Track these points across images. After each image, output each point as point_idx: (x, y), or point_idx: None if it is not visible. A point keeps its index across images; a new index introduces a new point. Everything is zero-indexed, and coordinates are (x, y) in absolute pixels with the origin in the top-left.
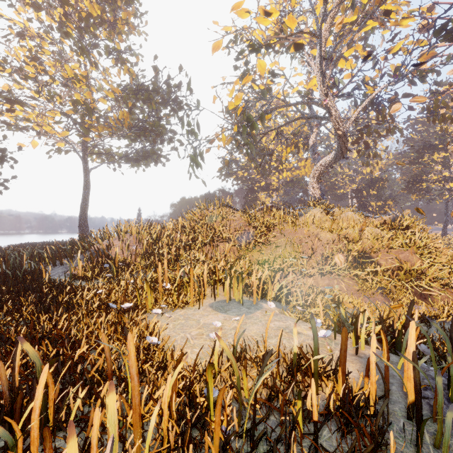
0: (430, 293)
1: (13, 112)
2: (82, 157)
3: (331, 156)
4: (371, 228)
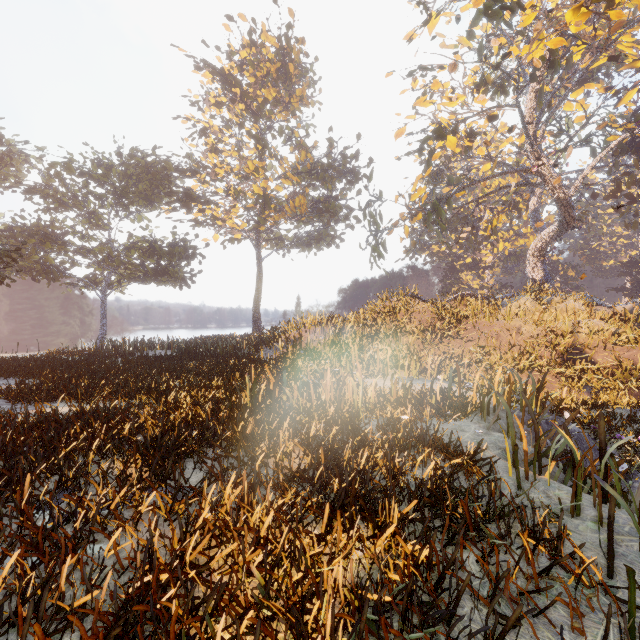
0: None
1: (204, 212)
2: (255, 246)
3: (554, 228)
4: (592, 321)
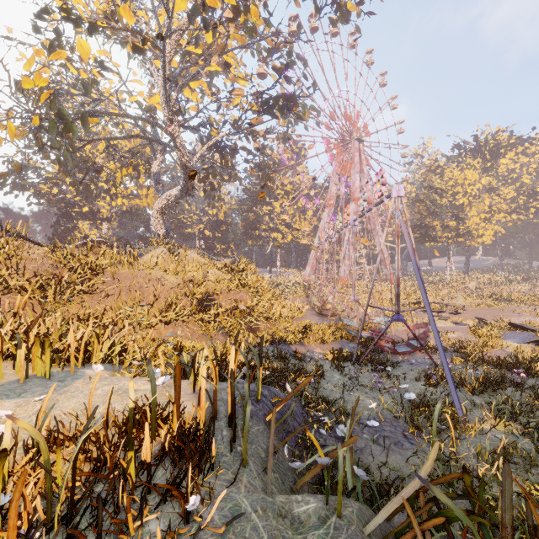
0: (257, 326)
1: None
2: None
3: (177, 191)
4: (215, 271)
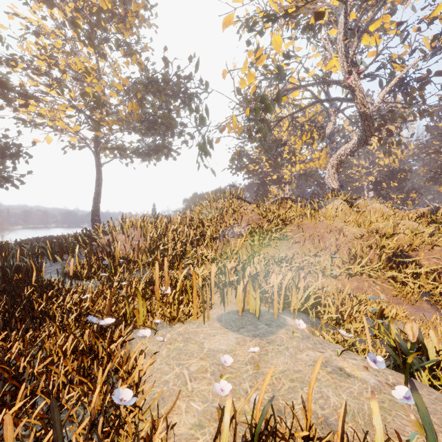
0: None
1: (27, 107)
2: (94, 152)
3: (353, 143)
4: (407, 222)
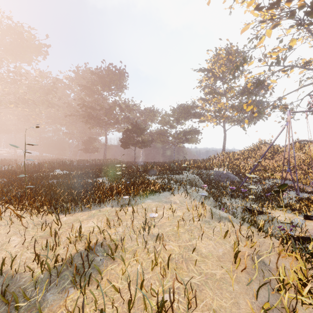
0: None
1: (200, 118)
2: (223, 126)
3: None
4: None
